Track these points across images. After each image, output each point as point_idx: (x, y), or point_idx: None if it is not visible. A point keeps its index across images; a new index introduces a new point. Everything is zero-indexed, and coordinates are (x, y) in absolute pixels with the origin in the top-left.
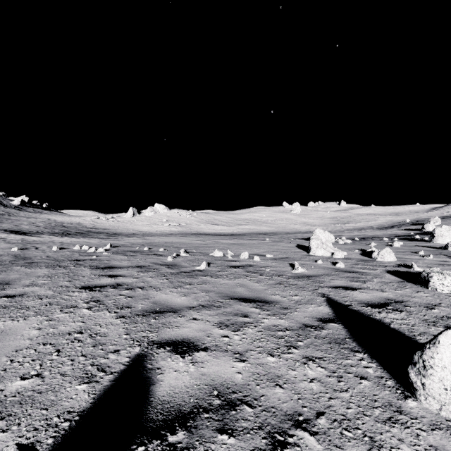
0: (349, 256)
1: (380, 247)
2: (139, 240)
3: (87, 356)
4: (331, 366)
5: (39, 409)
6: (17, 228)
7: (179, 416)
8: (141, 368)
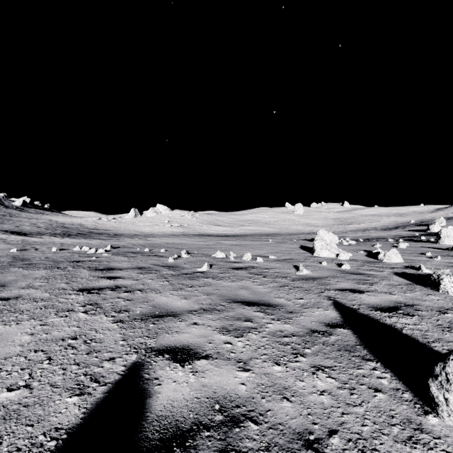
0: (355, 257)
1: (385, 248)
2: (141, 241)
3: (80, 364)
4: (342, 377)
5: (24, 425)
6: (18, 229)
7: (177, 434)
8: (138, 379)
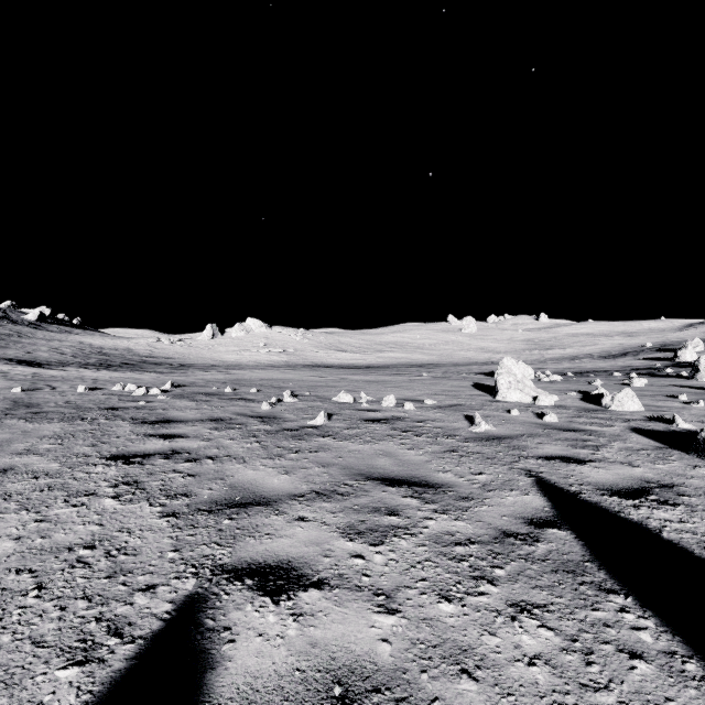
0: (563, 402)
1: (610, 388)
2: (220, 376)
3: (92, 598)
4: (566, 626)
5: None
6: (29, 357)
7: None
8: (193, 629)
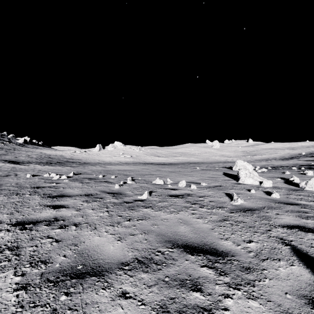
0: (276, 184)
1: (296, 176)
2: (100, 168)
3: None
4: None
5: None
6: (15, 159)
7: None
8: None
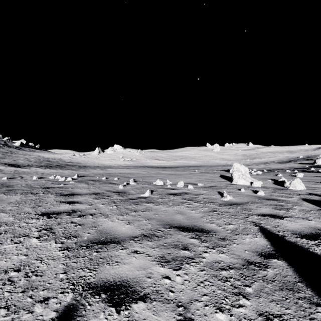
0: (265, 185)
1: (286, 177)
2: (101, 171)
3: (10, 308)
4: None
5: None
6: (14, 162)
7: None
8: None
